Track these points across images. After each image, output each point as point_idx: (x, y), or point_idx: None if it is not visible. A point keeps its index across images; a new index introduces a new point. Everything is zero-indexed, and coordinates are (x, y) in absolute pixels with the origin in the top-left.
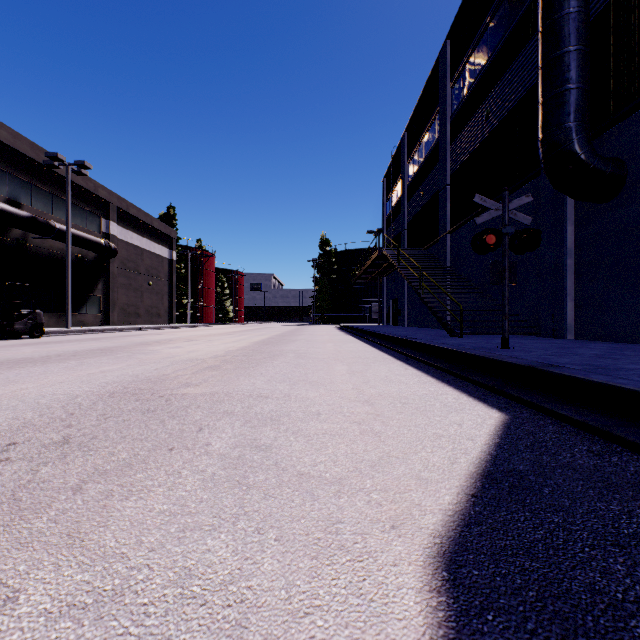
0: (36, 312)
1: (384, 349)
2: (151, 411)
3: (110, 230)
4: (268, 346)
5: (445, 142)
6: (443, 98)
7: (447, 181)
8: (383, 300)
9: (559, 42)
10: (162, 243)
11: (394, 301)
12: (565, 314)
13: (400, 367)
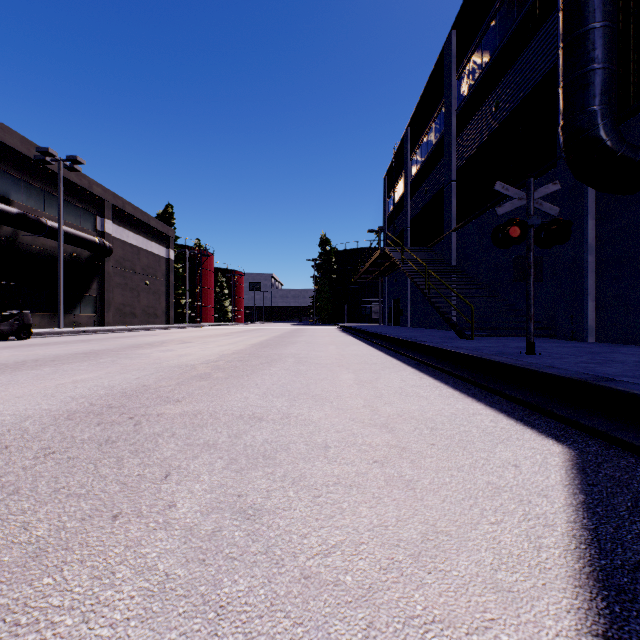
0: (23, 312)
1: (391, 353)
2: (110, 442)
3: (105, 228)
4: (266, 349)
5: (450, 136)
6: (448, 90)
7: (452, 176)
8: (384, 300)
9: (583, 18)
10: (159, 242)
11: (396, 301)
12: (585, 315)
13: (414, 375)
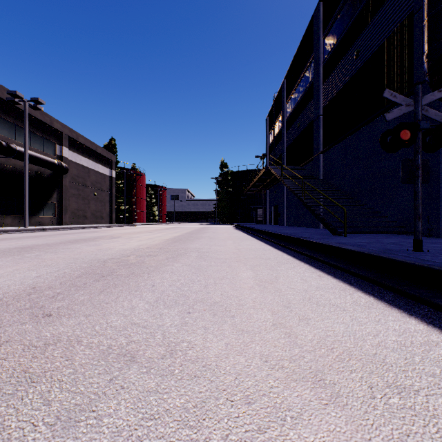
0: None
1: (279, 247)
2: None
3: (63, 153)
4: (176, 244)
5: (318, 82)
6: (317, 47)
7: (320, 112)
8: (267, 206)
9: None
10: (104, 164)
11: (275, 207)
12: (441, 216)
13: (311, 273)
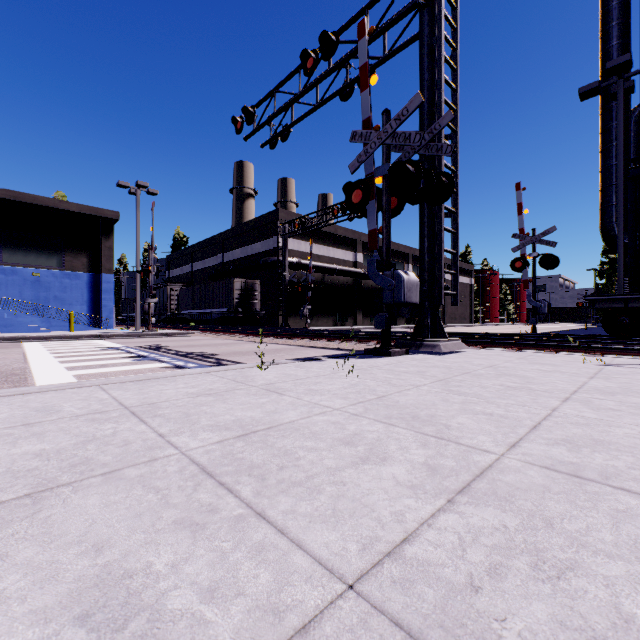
0: None
1: None
2: None
3: (445, 277)
4: None
5: None
6: None
7: None
8: None
9: None
10: (466, 275)
11: None
12: None
13: None
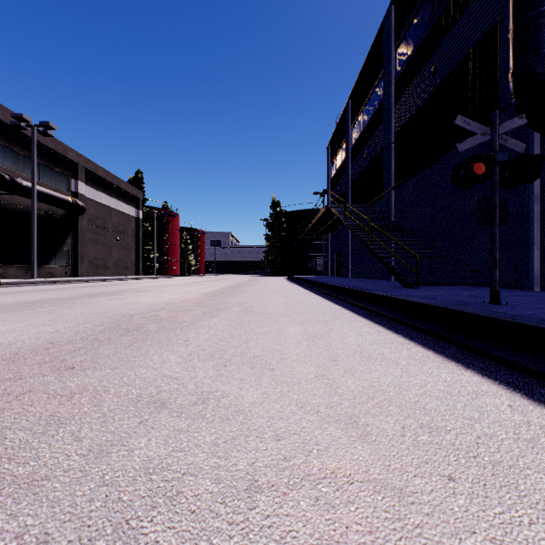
0: None
1: (338, 301)
2: None
3: (79, 189)
4: (215, 298)
5: (389, 102)
6: (387, 61)
7: (391, 139)
8: (328, 254)
9: None
10: (129, 203)
11: (338, 255)
12: (531, 264)
13: (369, 328)
